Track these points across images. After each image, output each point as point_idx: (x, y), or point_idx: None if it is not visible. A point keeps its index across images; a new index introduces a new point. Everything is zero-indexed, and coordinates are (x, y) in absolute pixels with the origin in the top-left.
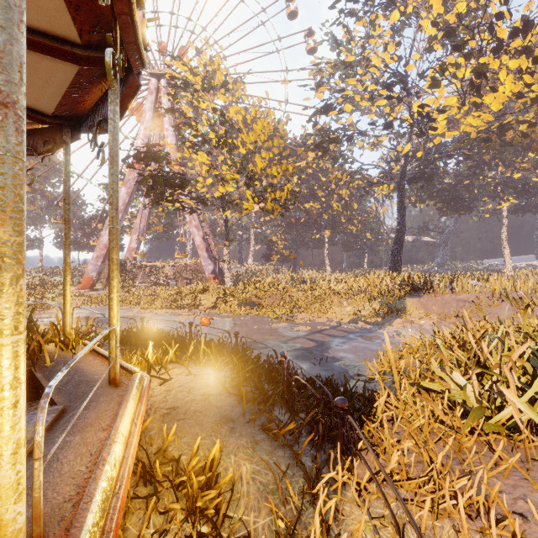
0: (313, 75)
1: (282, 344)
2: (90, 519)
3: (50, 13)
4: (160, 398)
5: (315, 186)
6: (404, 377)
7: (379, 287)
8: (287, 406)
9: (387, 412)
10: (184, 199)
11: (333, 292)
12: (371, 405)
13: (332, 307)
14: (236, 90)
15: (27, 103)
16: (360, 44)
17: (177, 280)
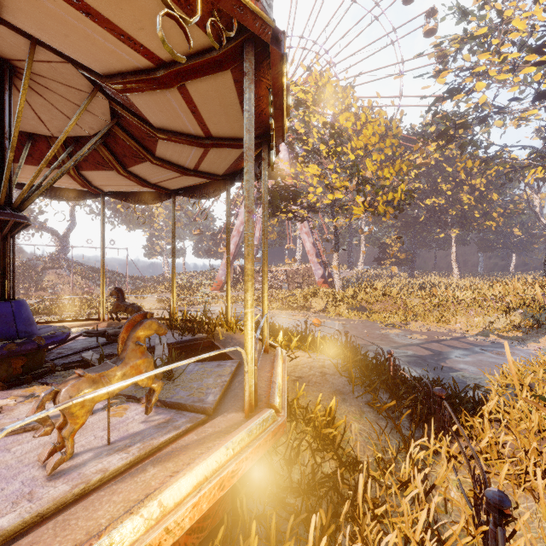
0: (435, 55)
1: (393, 349)
2: (277, 399)
3: (236, 129)
4: (291, 370)
5: (438, 178)
6: (528, 390)
7: (522, 295)
8: (390, 393)
9: (495, 414)
10: (296, 210)
11: (457, 300)
12: (475, 404)
13: (455, 316)
14: (346, 98)
15: (210, 171)
16: (497, 6)
17: (289, 284)
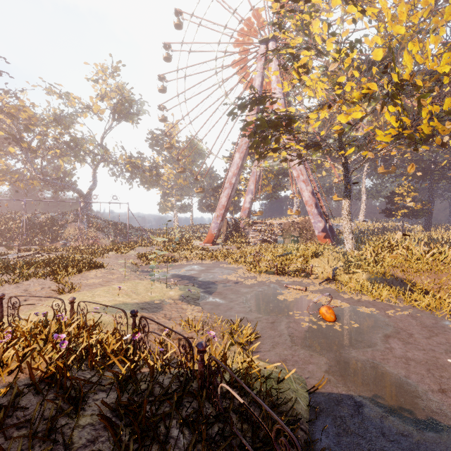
0: None
1: None
2: None
3: None
4: None
5: None
6: None
7: None
8: None
9: None
10: (292, 143)
11: None
12: None
13: None
14: None
15: None
16: None
17: (284, 237)
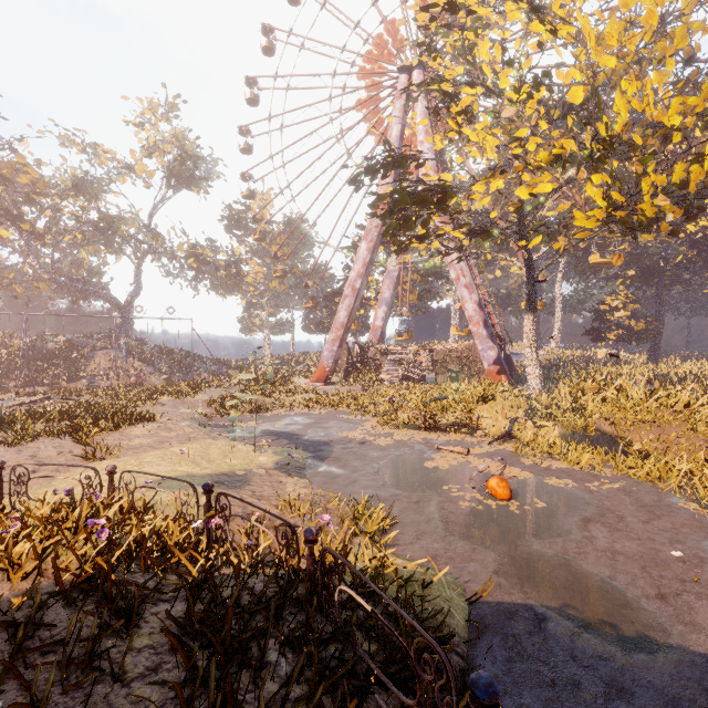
0: None
1: None
2: None
3: None
4: None
5: None
6: None
7: None
8: None
9: None
10: (447, 229)
11: None
12: None
13: None
14: None
15: None
16: None
17: (437, 373)
